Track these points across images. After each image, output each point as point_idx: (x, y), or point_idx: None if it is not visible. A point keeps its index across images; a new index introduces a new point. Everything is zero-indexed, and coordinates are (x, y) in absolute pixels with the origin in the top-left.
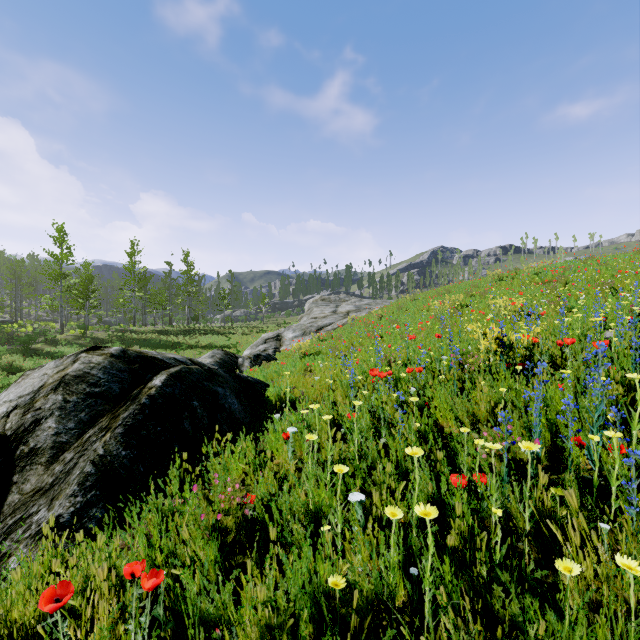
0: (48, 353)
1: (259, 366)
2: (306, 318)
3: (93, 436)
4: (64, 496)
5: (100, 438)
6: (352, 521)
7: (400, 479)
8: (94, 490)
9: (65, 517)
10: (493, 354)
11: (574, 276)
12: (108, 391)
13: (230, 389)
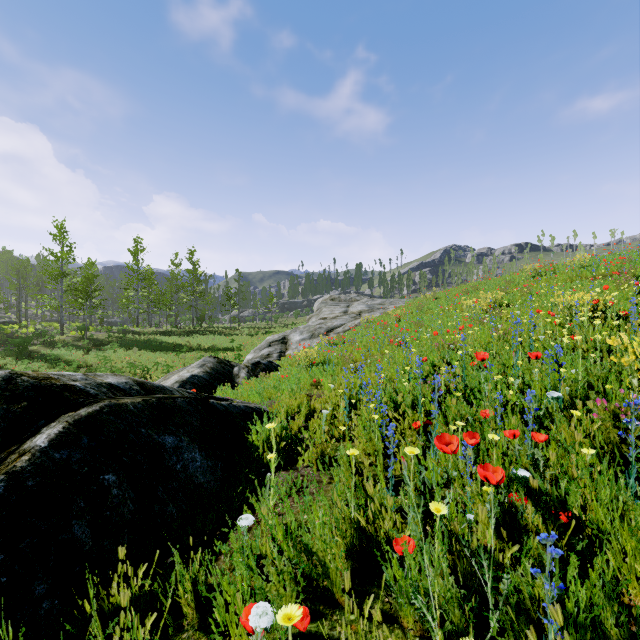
0: (43, 356)
1: (258, 377)
2: (315, 319)
3: None
4: None
5: None
6: None
7: None
8: None
9: None
10: None
11: (639, 269)
12: None
13: (190, 435)
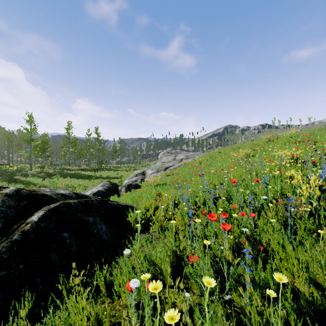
0: (21, 181)
1: (130, 191)
2: (159, 162)
3: None
4: None
5: None
6: None
7: None
8: None
9: None
10: (316, 199)
11: (318, 138)
12: None
13: (100, 217)
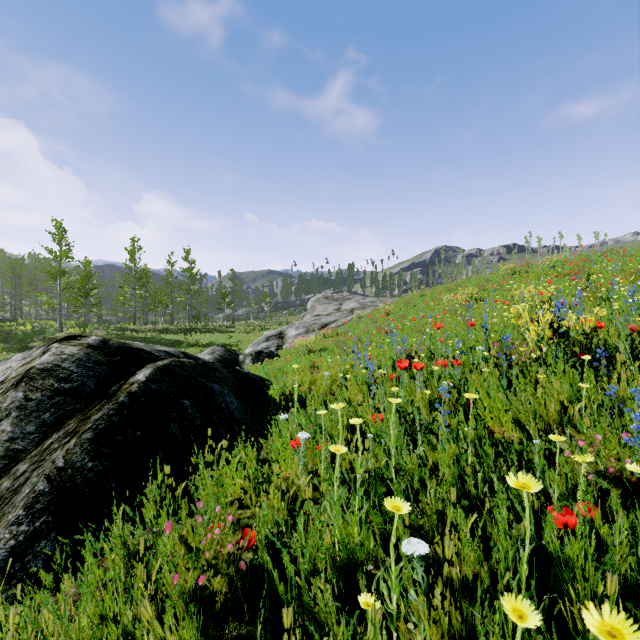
0: None
1: (261, 363)
2: (309, 316)
3: (55, 442)
4: (4, 524)
5: (63, 445)
6: (406, 582)
7: (455, 505)
8: (45, 515)
9: (1, 554)
10: (546, 343)
11: (596, 268)
12: (81, 387)
13: (228, 386)
